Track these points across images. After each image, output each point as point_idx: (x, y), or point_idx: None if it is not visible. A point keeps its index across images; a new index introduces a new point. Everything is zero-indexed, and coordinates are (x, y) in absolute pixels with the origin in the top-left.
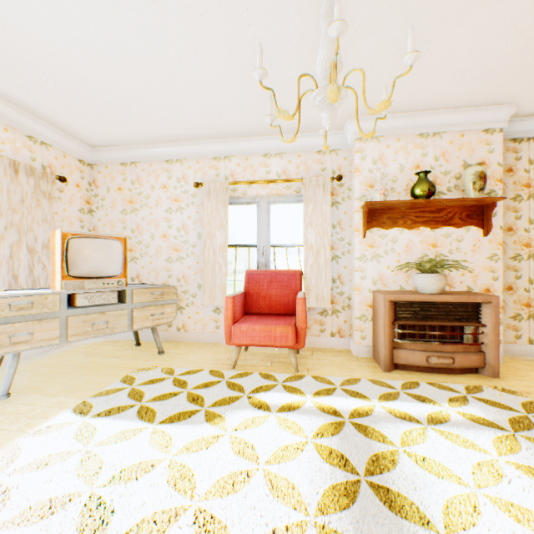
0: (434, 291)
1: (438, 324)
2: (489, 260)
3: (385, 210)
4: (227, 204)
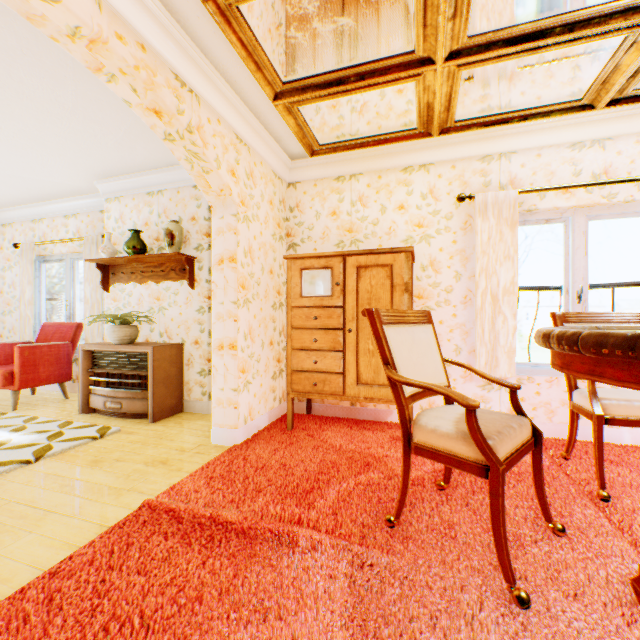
0: (115, 342)
1: (118, 372)
2: (199, 313)
3: (124, 266)
4: (34, 263)
